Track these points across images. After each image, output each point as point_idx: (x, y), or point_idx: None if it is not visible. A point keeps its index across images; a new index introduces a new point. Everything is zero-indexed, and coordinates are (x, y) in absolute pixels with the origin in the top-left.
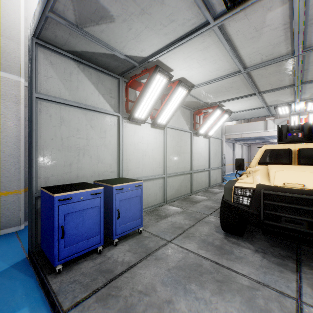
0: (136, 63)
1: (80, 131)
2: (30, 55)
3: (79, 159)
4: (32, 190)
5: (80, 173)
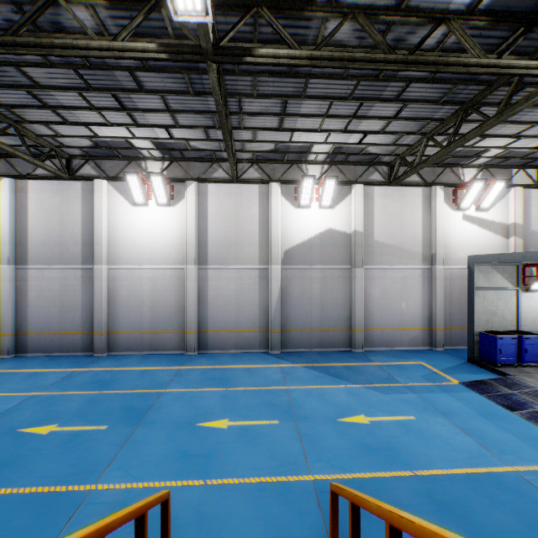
0: (534, 262)
1: (493, 302)
2: (471, 270)
3: (492, 317)
4: (473, 331)
5: (493, 325)
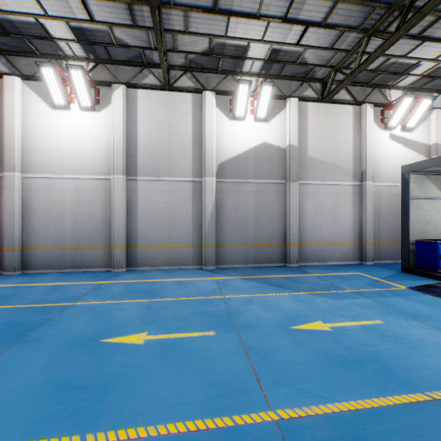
0: None
1: (426, 212)
2: (405, 180)
3: (425, 227)
4: (408, 240)
5: (426, 235)
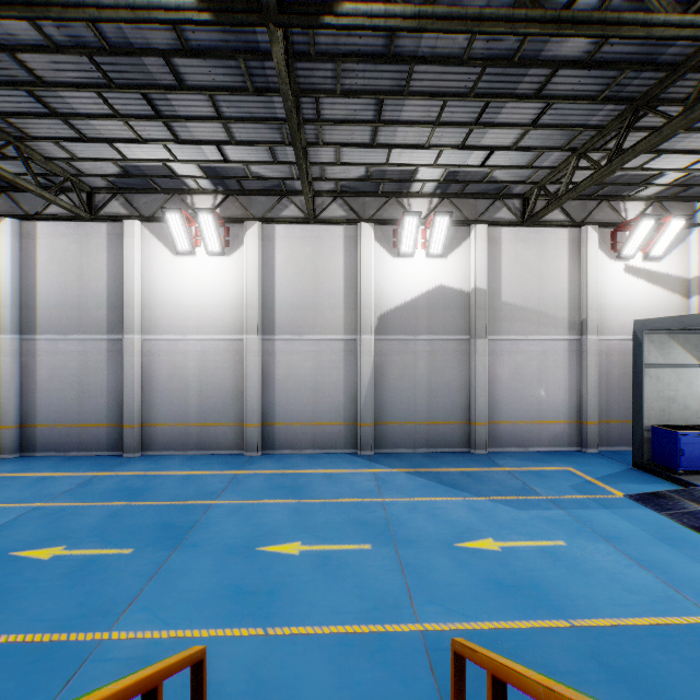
0: None
1: (669, 385)
2: (638, 340)
3: (668, 406)
4: (642, 425)
5: (669, 417)
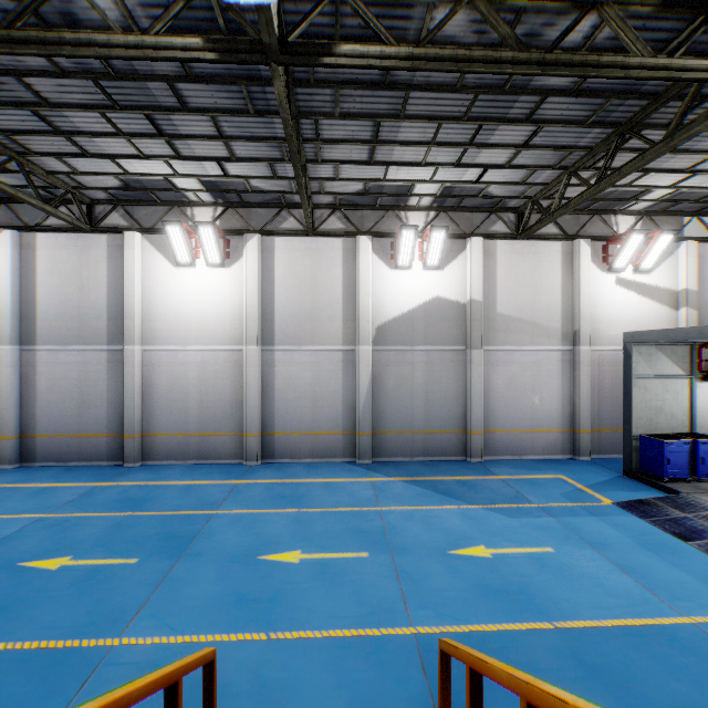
0: None
1: (657, 395)
2: (627, 352)
3: (656, 415)
4: (631, 434)
5: (657, 426)
